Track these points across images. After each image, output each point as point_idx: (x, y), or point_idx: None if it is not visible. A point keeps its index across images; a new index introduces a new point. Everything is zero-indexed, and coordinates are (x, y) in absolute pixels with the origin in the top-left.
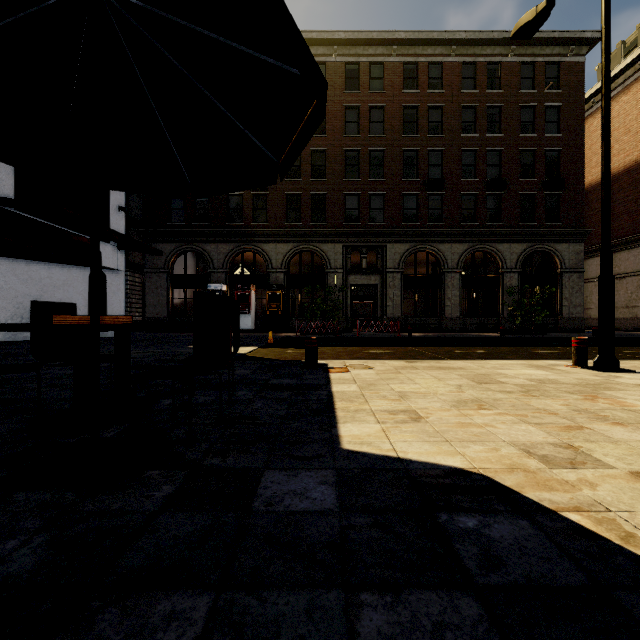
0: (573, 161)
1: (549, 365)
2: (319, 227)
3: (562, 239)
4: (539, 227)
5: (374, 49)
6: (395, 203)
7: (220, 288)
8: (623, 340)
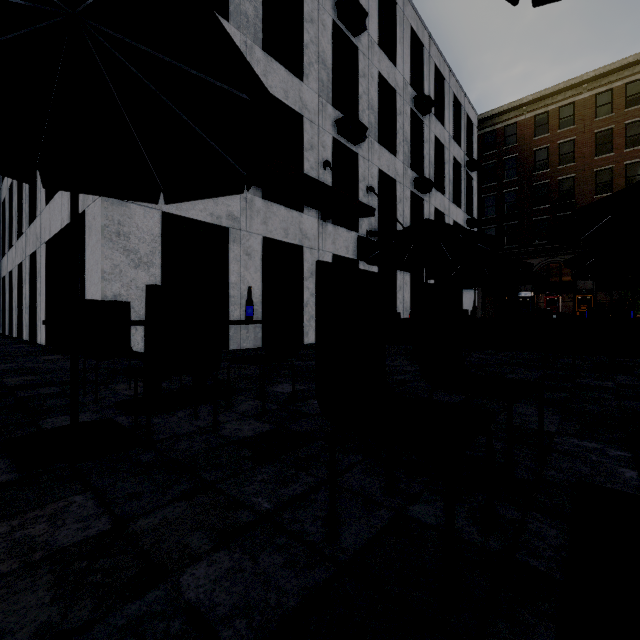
0: None
1: None
2: None
3: None
4: None
5: None
6: None
7: (529, 295)
8: None
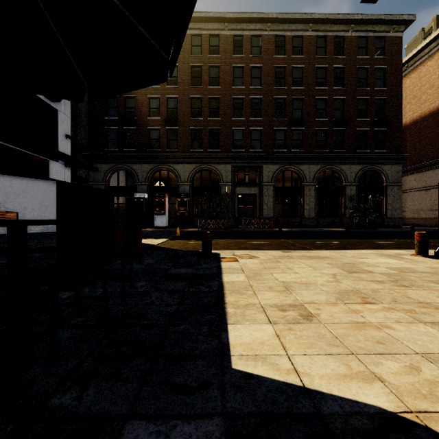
0: (394, 107)
1: (396, 254)
2: (215, 152)
3: (387, 162)
4: (371, 153)
5: (254, 25)
6: (269, 136)
7: (143, 196)
8: (434, 233)
